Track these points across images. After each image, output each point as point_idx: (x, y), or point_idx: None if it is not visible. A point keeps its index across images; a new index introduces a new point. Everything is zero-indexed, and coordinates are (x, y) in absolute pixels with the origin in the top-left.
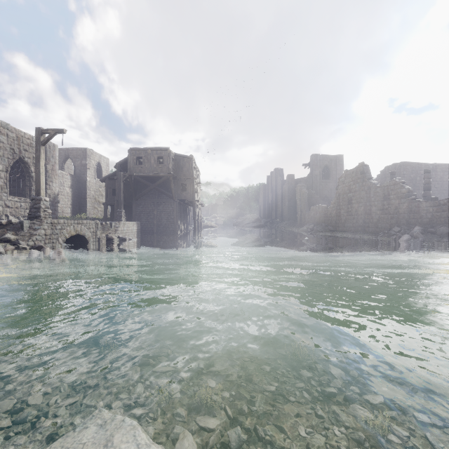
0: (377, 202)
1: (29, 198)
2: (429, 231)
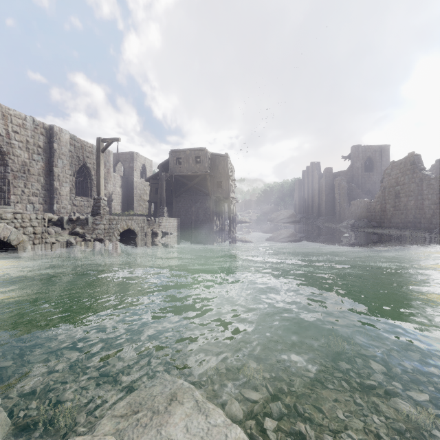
0: (430, 195)
1: (90, 198)
2: None
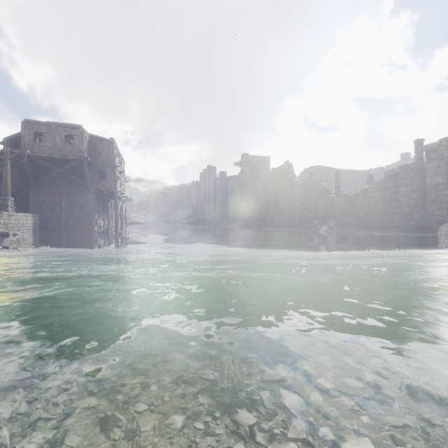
0: (299, 198)
1: None
2: (341, 223)
